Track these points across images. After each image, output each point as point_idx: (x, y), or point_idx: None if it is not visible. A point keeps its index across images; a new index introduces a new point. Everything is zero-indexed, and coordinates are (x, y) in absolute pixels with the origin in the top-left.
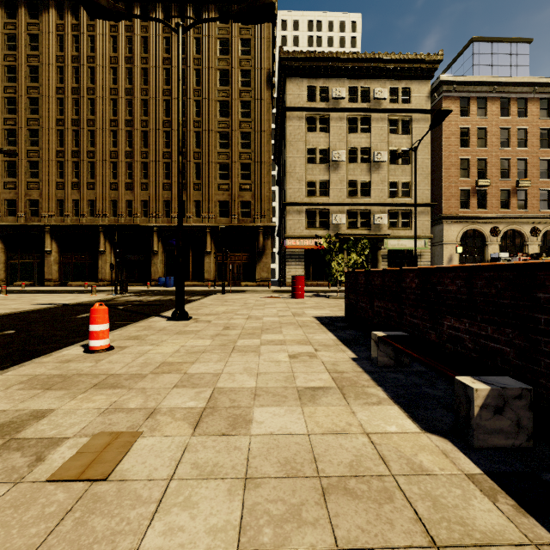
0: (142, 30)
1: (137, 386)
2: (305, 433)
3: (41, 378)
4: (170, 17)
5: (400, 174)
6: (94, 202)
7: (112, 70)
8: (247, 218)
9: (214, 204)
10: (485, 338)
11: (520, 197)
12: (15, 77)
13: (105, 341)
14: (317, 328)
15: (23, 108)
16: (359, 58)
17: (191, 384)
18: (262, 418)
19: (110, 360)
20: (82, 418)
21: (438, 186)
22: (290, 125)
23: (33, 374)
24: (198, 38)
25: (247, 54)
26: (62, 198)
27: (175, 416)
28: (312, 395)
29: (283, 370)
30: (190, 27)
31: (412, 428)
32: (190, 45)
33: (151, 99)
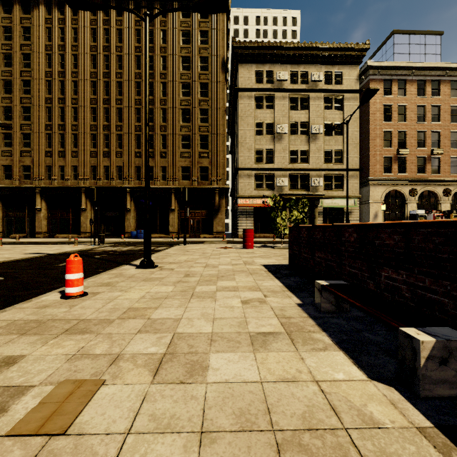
0: (117, 23)
1: (105, 331)
2: (258, 381)
3: (19, 323)
4: (139, 8)
5: (333, 144)
6: (77, 167)
7: (92, 57)
8: (205, 181)
9: (177, 169)
10: (422, 289)
11: (434, 163)
12: (11, 63)
13: (79, 288)
14: (265, 276)
15: (17, 89)
16: (299, 47)
17: (153, 329)
18: (218, 364)
19: (83, 306)
20: (50, 364)
21: (365, 154)
22: (242, 102)
23: (12, 319)
24: (164, 30)
25: (205, 43)
26: (50, 164)
27: (137, 362)
28: (263, 341)
29: (236, 316)
30: (156, 16)
31: (359, 375)
32: (157, 35)
33: (125, 81)
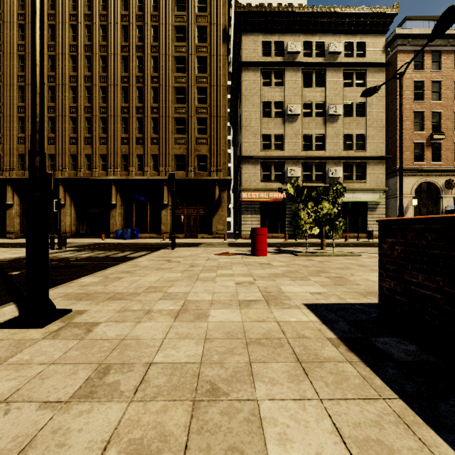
0: None
1: None
2: None
3: None
4: None
5: (354, 128)
6: (54, 156)
7: (71, 28)
8: (204, 172)
9: (171, 158)
10: None
11: None
12: None
13: None
14: (360, 386)
15: None
16: (314, 12)
17: None
18: None
19: None
20: None
21: (392, 140)
22: (246, 79)
23: None
24: None
25: (203, 11)
26: (23, 153)
27: None
28: None
29: None
30: None
31: None
32: (147, 1)
33: (110, 55)
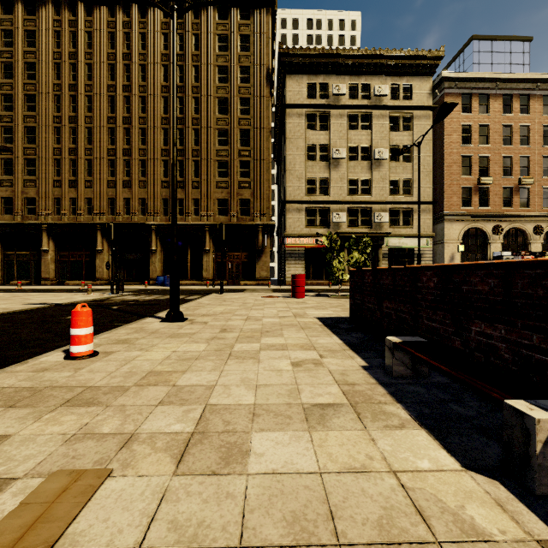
0: (140, 26)
1: (116, 402)
2: (316, 471)
3: (7, 392)
4: (164, 1)
5: (401, 172)
6: (92, 200)
7: (109, 67)
8: (247, 216)
9: (213, 203)
10: (528, 348)
11: (522, 195)
12: (12, 74)
13: (88, 346)
14: (320, 331)
15: (20, 105)
16: (360, 54)
17: (179, 400)
18: (262, 447)
19: (91, 369)
20: (42, 447)
21: (440, 184)
22: (290, 122)
23: (0, 386)
24: (197, 34)
25: (246, 50)
26: (59, 196)
27: (156, 445)
28: (321, 415)
29: (285, 382)
30: (185, 11)
31: (450, 463)
32: (188, 41)
33: (149, 96)
